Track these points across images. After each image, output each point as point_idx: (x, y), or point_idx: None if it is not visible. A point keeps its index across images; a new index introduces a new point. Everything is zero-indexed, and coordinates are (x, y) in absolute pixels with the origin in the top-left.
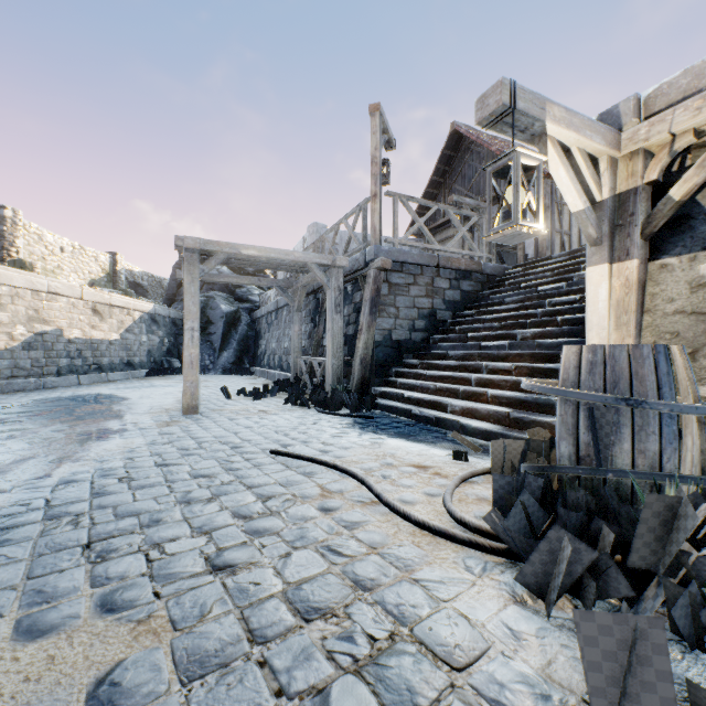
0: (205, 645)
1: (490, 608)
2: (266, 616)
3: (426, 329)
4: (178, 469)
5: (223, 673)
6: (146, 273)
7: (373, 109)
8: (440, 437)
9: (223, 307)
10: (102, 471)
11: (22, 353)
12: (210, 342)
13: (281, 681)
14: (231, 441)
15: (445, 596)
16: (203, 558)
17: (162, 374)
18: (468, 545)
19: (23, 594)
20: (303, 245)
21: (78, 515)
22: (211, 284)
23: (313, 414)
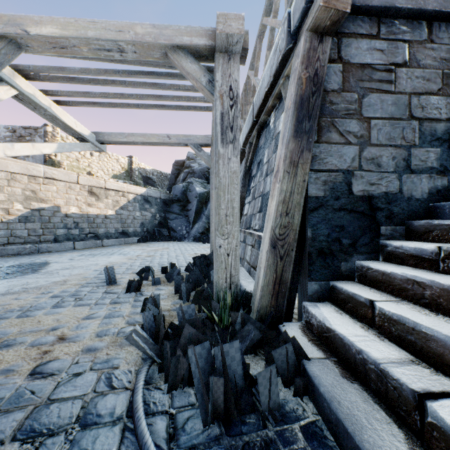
0: None
1: None
2: None
3: (440, 168)
4: None
5: None
6: (155, 170)
7: None
8: None
9: (197, 189)
10: None
11: (19, 225)
12: (187, 216)
13: None
14: None
15: None
16: None
17: (150, 241)
18: None
19: None
20: None
21: None
22: (192, 173)
23: (107, 395)
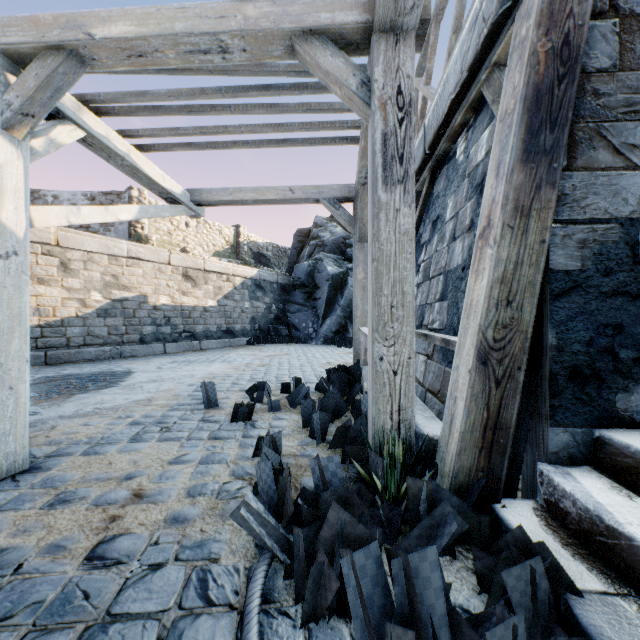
0: None
1: None
2: None
3: None
4: None
5: None
6: (270, 243)
7: None
8: None
9: (329, 268)
10: None
11: (97, 320)
12: (314, 308)
13: None
14: None
15: None
16: None
17: (264, 342)
18: None
19: None
20: None
21: None
22: (322, 246)
23: (200, 618)
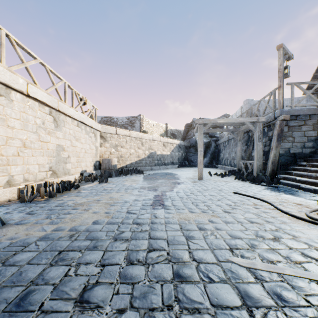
0: (227, 220)
1: (312, 233)
2: (240, 220)
3: (312, 147)
4: (204, 193)
5: (233, 224)
6: (175, 129)
7: (278, 47)
8: (314, 197)
9: (204, 140)
10: (184, 191)
11: (147, 159)
12: None
13: (246, 227)
14: (217, 188)
15: (296, 228)
16: (221, 210)
17: (182, 167)
18: (310, 222)
19: (186, 207)
20: (241, 110)
21: (186, 198)
22: None
23: (248, 183)
